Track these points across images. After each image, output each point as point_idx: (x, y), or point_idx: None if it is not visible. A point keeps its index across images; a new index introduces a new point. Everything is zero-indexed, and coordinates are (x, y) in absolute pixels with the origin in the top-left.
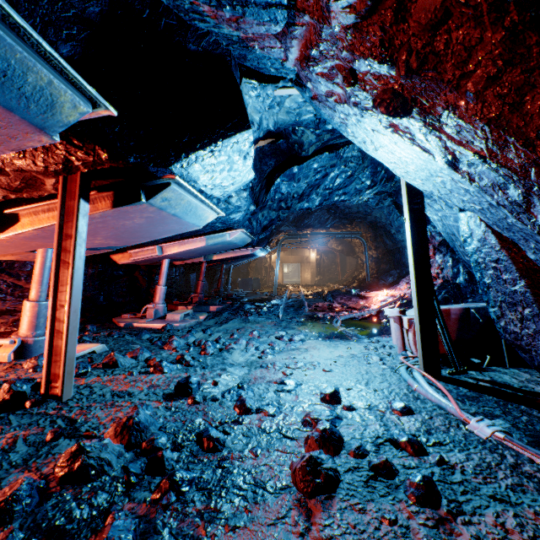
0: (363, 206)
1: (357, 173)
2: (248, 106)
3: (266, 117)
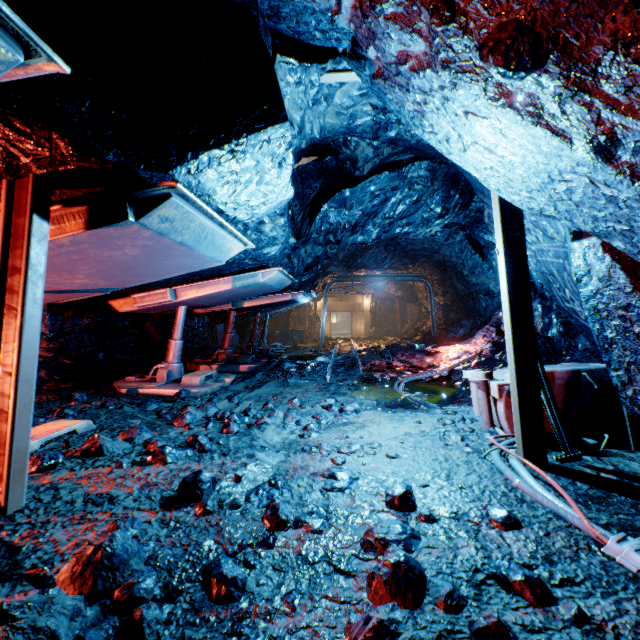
0: (429, 241)
1: (424, 198)
2: (285, 98)
3: (309, 119)
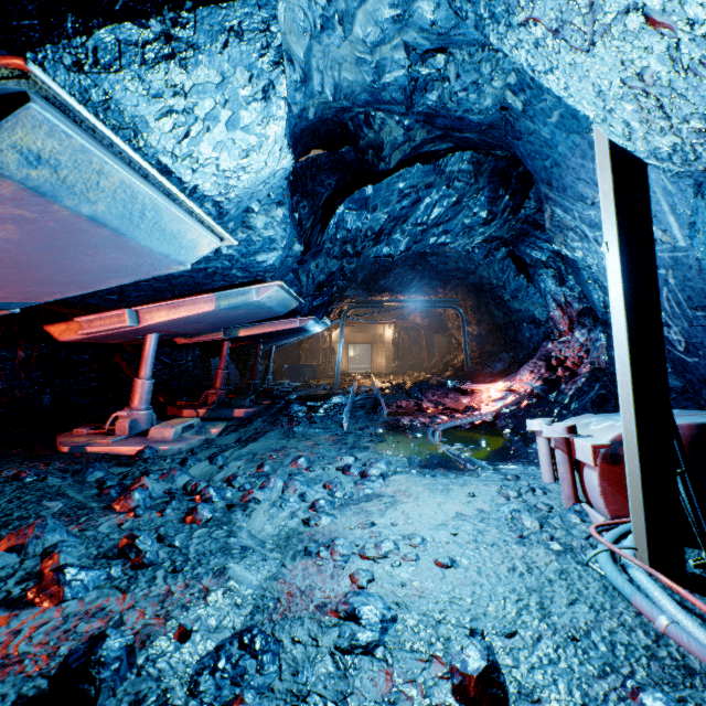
0: (464, 260)
1: (466, 198)
2: (278, 6)
3: (318, 66)
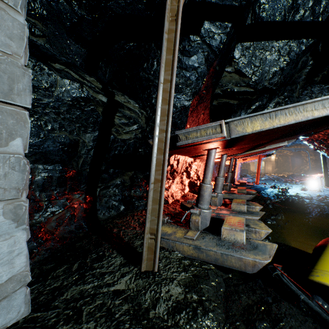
0: None
1: None
2: None
3: None
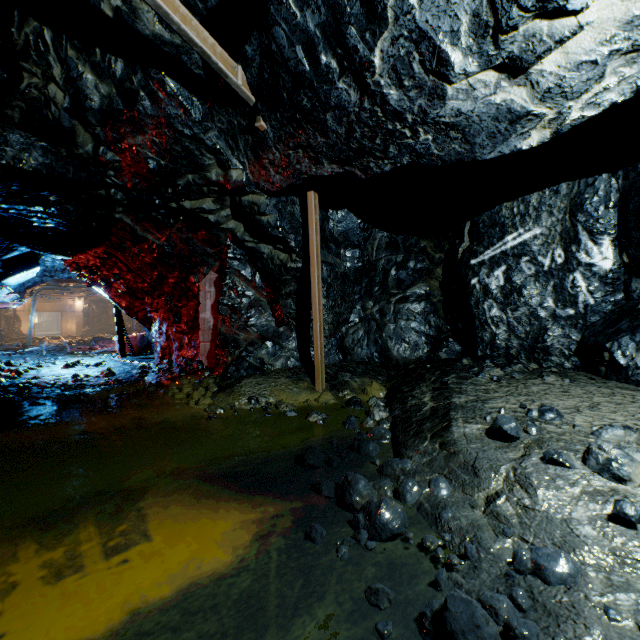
0: None
1: None
2: None
3: None
